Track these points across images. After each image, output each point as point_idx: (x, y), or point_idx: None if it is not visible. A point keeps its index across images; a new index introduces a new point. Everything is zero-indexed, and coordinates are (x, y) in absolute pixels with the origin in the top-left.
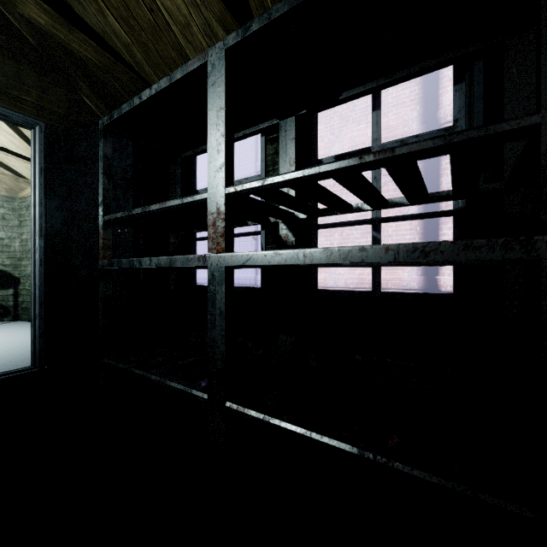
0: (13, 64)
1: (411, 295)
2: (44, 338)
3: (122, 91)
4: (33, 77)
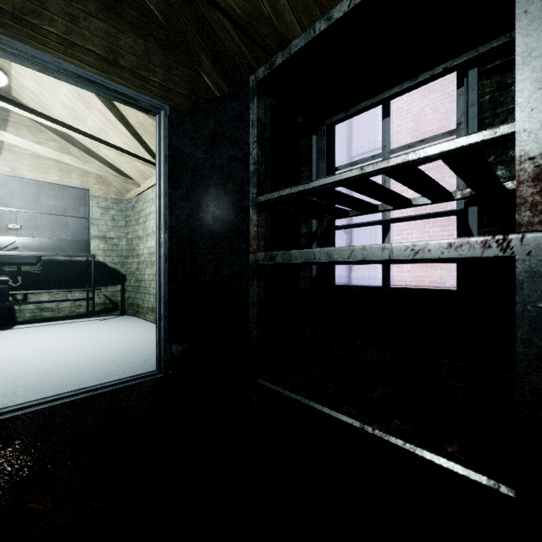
0: (142, 42)
1: None
2: (168, 340)
3: (250, 57)
4: (160, 55)
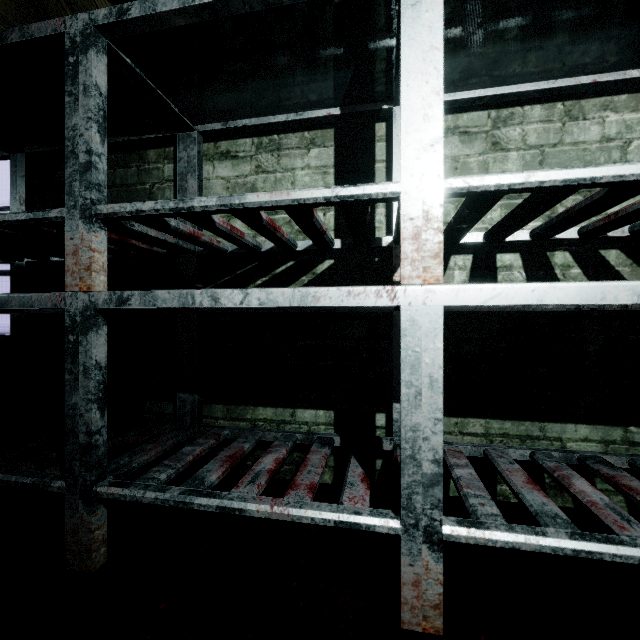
0: None
1: (6, 337)
2: None
3: None
4: None
